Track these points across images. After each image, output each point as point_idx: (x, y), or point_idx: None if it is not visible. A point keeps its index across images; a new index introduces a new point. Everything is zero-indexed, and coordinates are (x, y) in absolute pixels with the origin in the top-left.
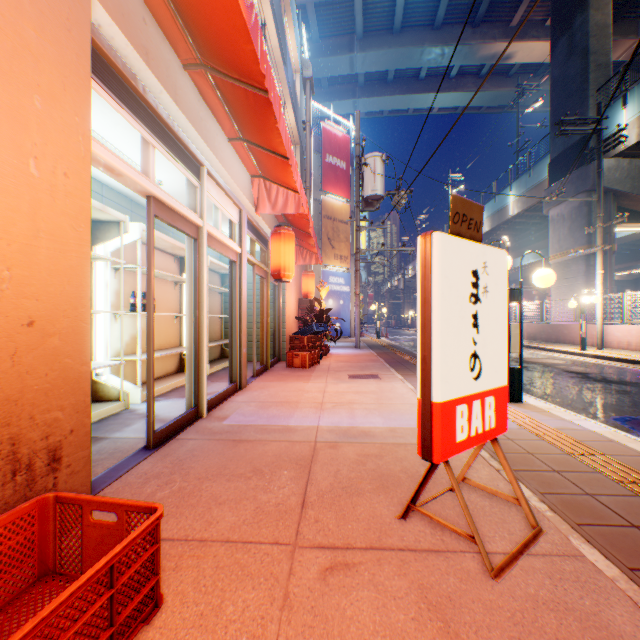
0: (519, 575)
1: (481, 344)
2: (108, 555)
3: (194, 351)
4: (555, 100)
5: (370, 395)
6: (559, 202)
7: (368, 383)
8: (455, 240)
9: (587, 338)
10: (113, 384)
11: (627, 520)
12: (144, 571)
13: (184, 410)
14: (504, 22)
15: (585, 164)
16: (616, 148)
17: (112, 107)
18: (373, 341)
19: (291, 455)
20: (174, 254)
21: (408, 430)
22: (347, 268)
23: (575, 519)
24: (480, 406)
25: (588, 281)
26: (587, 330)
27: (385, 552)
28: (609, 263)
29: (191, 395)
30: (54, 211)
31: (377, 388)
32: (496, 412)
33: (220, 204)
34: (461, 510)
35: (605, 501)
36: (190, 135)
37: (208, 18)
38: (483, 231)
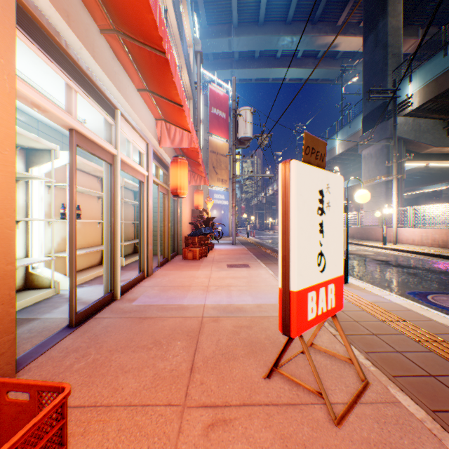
0: (355, 421)
1: (325, 245)
2: (11, 440)
3: (110, 249)
4: (366, 77)
5: (243, 279)
6: (369, 145)
7: (241, 270)
8: (307, 167)
9: (387, 237)
10: (46, 275)
11: (426, 371)
12: (50, 445)
13: (103, 294)
14: (333, 22)
15: (386, 120)
16: (405, 110)
17: (38, 56)
18: (245, 239)
19: (184, 328)
20: (97, 176)
21: (270, 306)
22: (226, 188)
23: (391, 372)
24: (324, 292)
25: (387, 199)
26: (387, 231)
27: (255, 408)
28: (400, 187)
29: (108, 283)
30: None
31: (248, 274)
32: (335, 295)
33: (131, 139)
34: (310, 369)
35: (410, 356)
36: (106, 84)
37: None
38: None
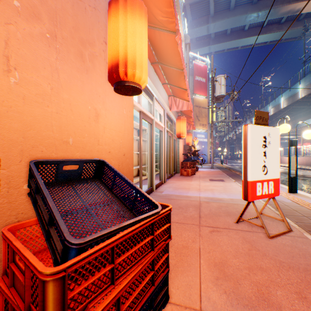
0: (279, 239)
1: (267, 162)
2: None
3: (150, 166)
4: None
5: (220, 187)
6: None
7: (219, 183)
8: (256, 126)
9: None
10: None
11: None
12: None
13: (146, 189)
14: None
15: None
16: None
17: None
18: (219, 165)
19: (191, 204)
20: (136, 128)
21: (238, 200)
22: (205, 130)
23: (308, 229)
24: (266, 184)
25: None
26: None
27: (230, 229)
28: None
29: (149, 183)
30: (127, 122)
31: (223, 185)
32: (274, 187)
33: (158, 109)
34: (259, 223)
35: None
36: (151, 86)
37: (165, 52)
38: (282, 107)
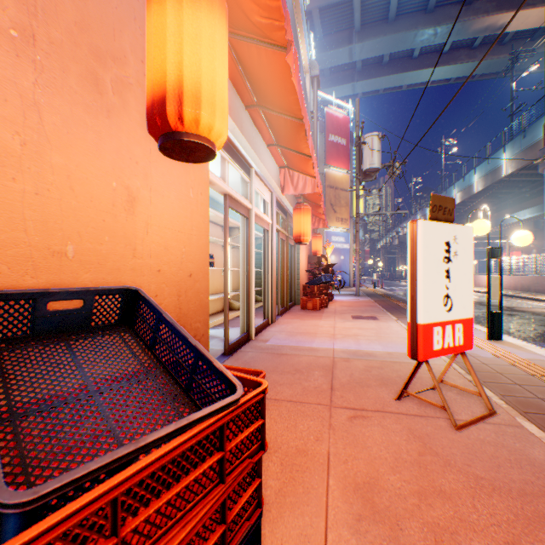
0: (474, 430)
1: (452, 289)
2: None
3: (246, 294)
4: None
5: (370, 330)
6: None
7: (368, 322)
8: (432, 224)
9: None
10: None
11: None
12: None
13: (237, 335)
14: None
15: None
16: None
17: None
18: (370, 290)
19: (318, 363)
20: (222, 225)
21: (401, 354)
22: (347, 229)
23: (523, 409)
24: (451, 329)
25: None
26: None
27: (386, 413)
28: None
29: (244, 324)
30: (197, 214)
31: (376, 326)
32: (464, 335)
33: (260, 191)
34: (439, 399)
35: None
36: (246, 149)
37: (269, 86)
38: (476, 190)
